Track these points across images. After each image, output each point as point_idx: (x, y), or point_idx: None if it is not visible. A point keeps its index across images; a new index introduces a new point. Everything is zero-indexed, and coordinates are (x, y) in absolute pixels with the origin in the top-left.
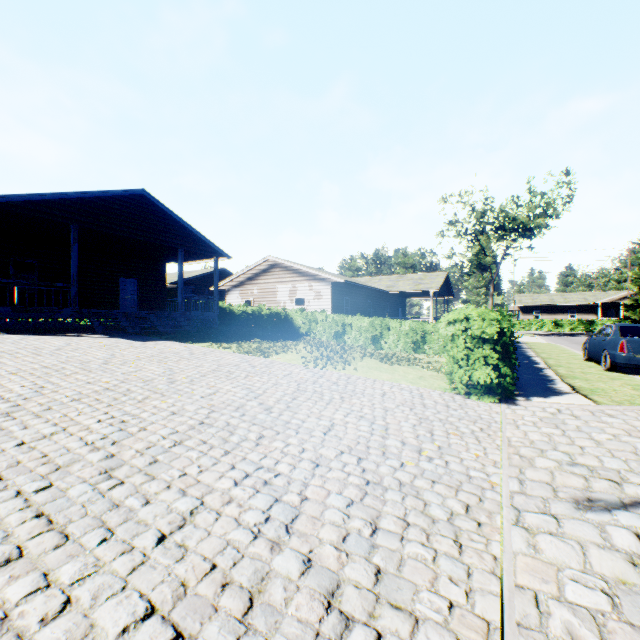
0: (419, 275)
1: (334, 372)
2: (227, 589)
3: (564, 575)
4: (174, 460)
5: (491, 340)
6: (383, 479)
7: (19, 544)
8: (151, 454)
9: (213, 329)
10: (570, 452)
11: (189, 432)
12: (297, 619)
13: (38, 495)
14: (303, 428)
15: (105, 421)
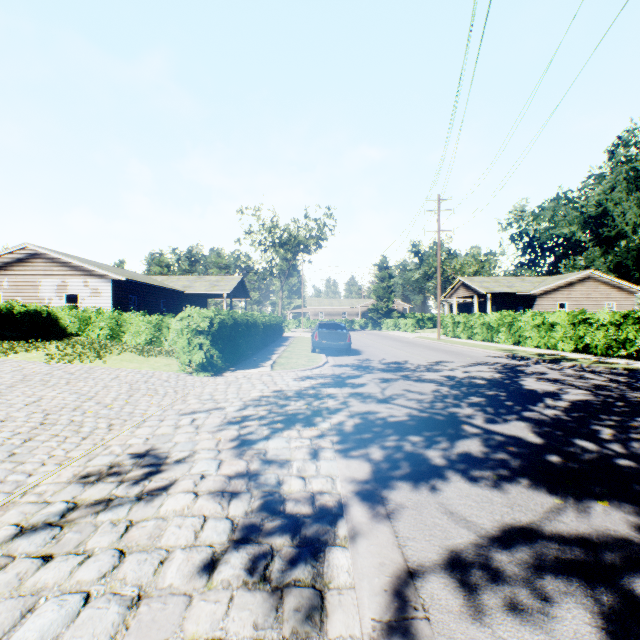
0: (218, 277)
1: (79, 365)
2: None
3: (136, 437)
4: None
5: (206, 332)
6: (59, 421)
7: None
8: None
9: None
10: (216, 394)
11: None
12: None
13: None
14: (6, 404)
15: None
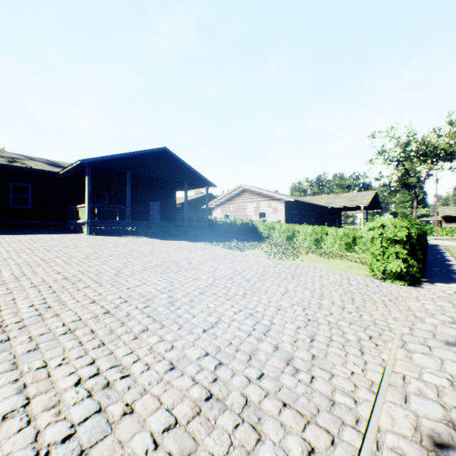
0: (352, 194)
1: (287, 262)
2: (238, 351)
3: (424, 370)
4: (201, 300)
5: (401, 241)
6: (318, 319)
7: (146, 325)
8: (189, 297)
9: (205, 233)
10: (454, 316)
11: (206, 289)
12: (272, 365)
13: (145, 309)
14: (269, 291)
15: (162, 281)
